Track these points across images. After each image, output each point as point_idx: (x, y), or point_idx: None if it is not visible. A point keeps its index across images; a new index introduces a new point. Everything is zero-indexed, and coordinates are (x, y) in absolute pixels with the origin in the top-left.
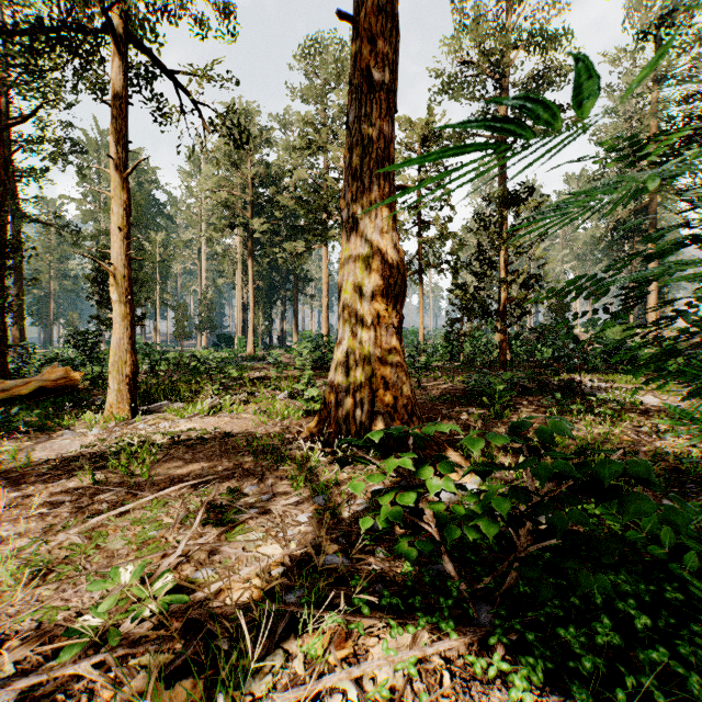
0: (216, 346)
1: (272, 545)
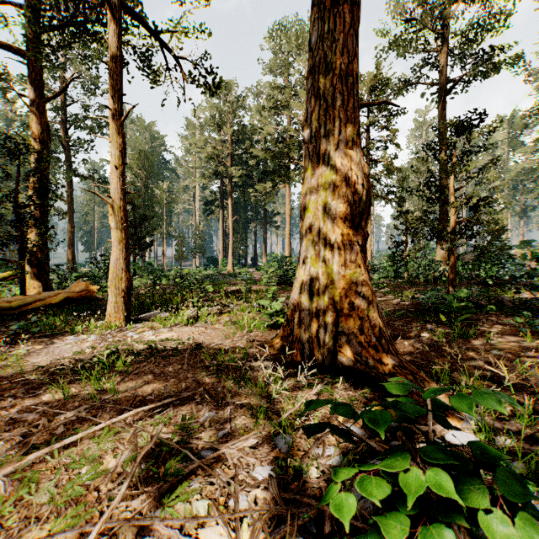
0: (206, 265)
1: (218, 526)
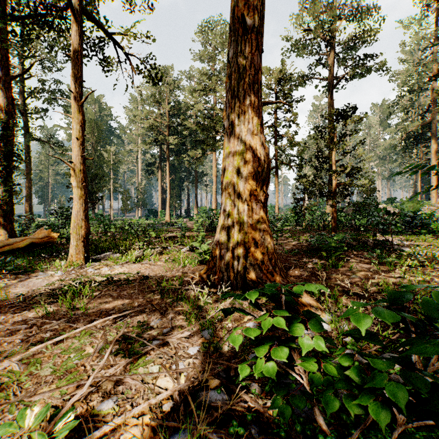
0: (147, 216)
1: (165, 378)
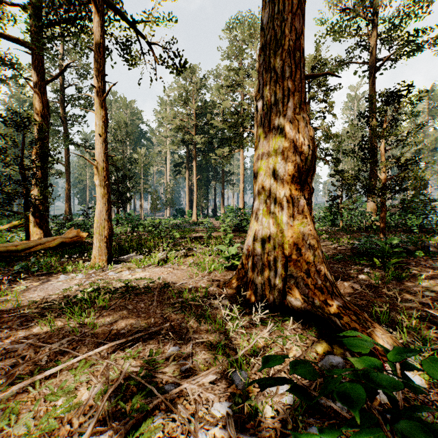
0: (175, 216)
1: None
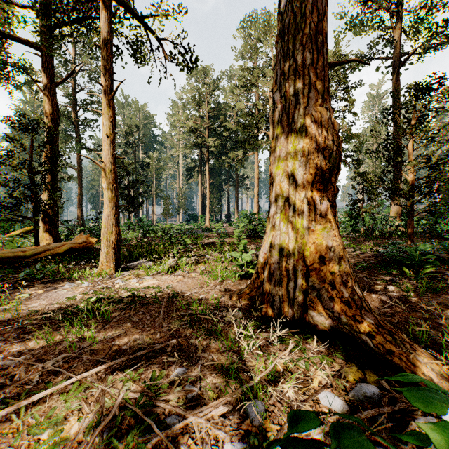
0: (187, 221)
1: None
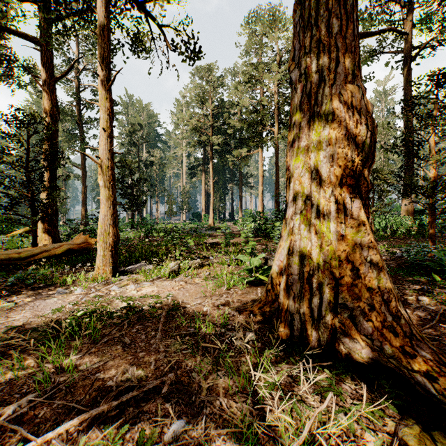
0: (191, 220)
1: None
